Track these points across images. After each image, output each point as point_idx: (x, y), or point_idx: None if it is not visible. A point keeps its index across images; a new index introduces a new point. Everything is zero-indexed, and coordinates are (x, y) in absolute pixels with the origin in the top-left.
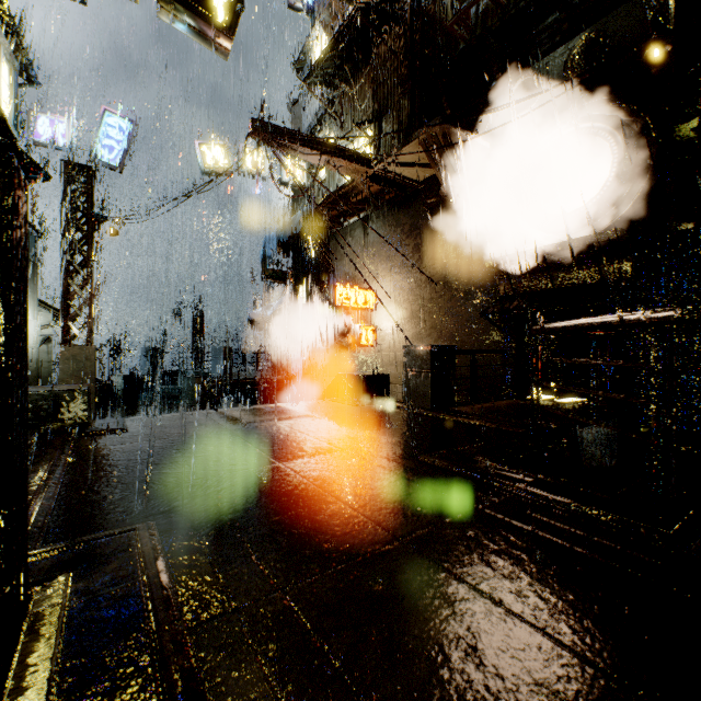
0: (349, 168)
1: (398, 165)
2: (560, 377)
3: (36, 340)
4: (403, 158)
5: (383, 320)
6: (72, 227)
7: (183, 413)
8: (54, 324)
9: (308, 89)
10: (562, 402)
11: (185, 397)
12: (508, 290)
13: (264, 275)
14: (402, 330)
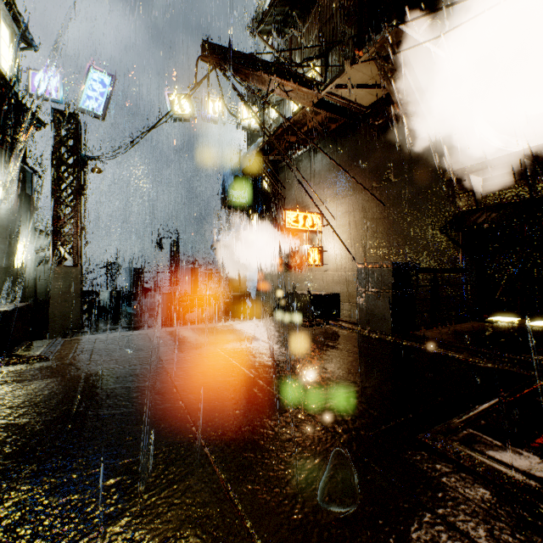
0: (298, 92)
1: (346, 87)
2: (537, 298)
3: (33, 261)
4: (352, 78)
5: (329, 241)
6: (61, 165)
7: (130, 332)
8: (49, 248)
9: (260, 37)
10: (537, 326)
11: (158, 309)
12: (469, 205)
13: (223, 206)
14: (349, 250)
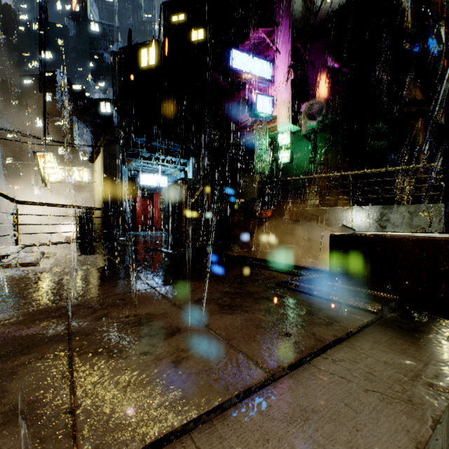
0: None
1: None
2: None
3: None
4: None
5: None
6: None
7: (384, 407)
8: None
9: None
10: None
11: None
12: None
13: None
14: None
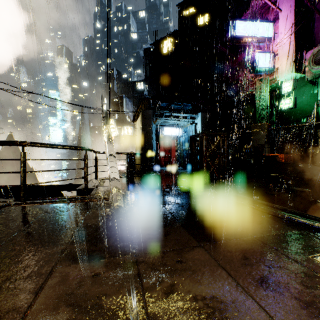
0: None
1: None
2: None
3: None
4: None
5: None
6: None
7: None
8: None
9: None
10: None
11: None
12: None
13: None
14: None
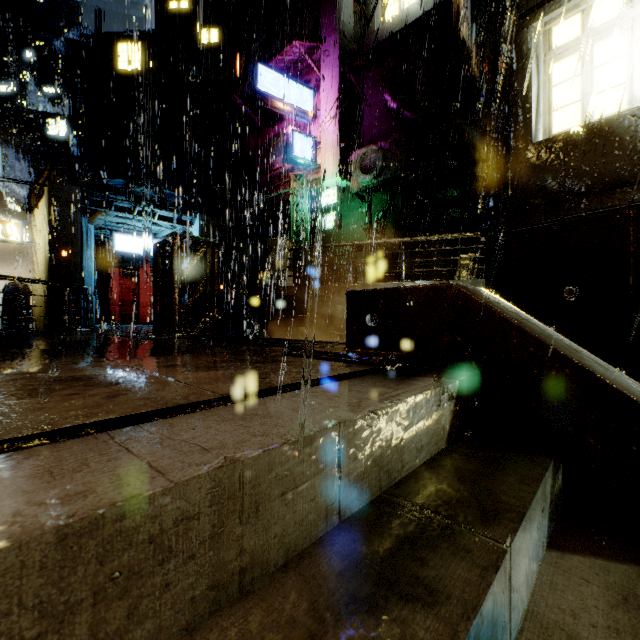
0: None
1: None
2: None
3: None
4: None
5: None
6: None
7: (330, 408)
8: None
9: None
10: None
11: None
12: None
13: None
14: None
